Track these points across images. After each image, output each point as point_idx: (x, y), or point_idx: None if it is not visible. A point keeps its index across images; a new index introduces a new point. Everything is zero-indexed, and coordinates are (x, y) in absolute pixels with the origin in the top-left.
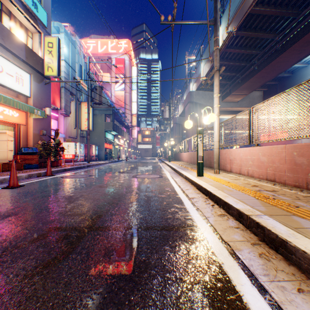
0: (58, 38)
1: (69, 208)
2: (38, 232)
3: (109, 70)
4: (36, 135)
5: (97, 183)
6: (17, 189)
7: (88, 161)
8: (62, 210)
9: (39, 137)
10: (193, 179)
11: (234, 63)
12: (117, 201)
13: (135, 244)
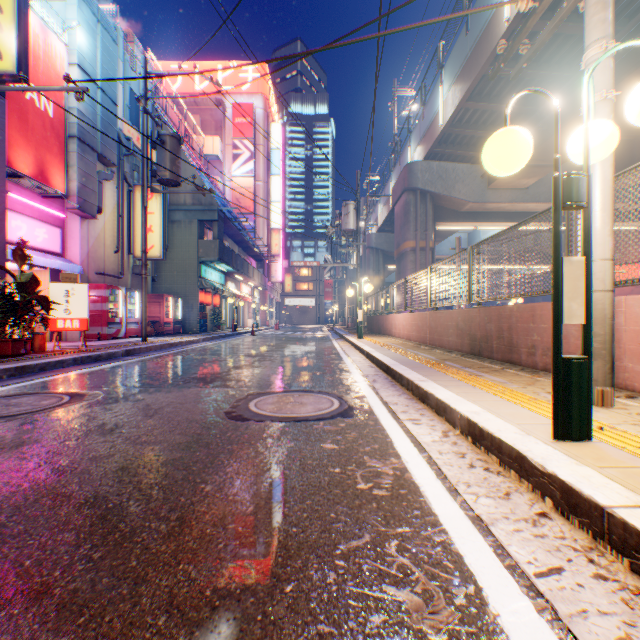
0: None
1: None
2: None
3: (219, 130)
4: None
5: None
6: None
7: (144, 337)
8: None
9: None
10: (591, 490)
11: (536, 71)
12: None
13: None
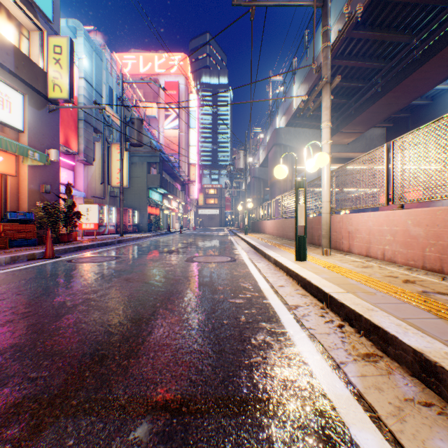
0: (70, 40)
1: (46, 333)
2: None
3: (155, 99)
4: (33, 192)
5: (123, 272)
6: None
7: (121, 234)
8: (28, 340)
9: (39, 196)
10: (290, 266)
11: (344, 83)
12: (150, 314)
13: None
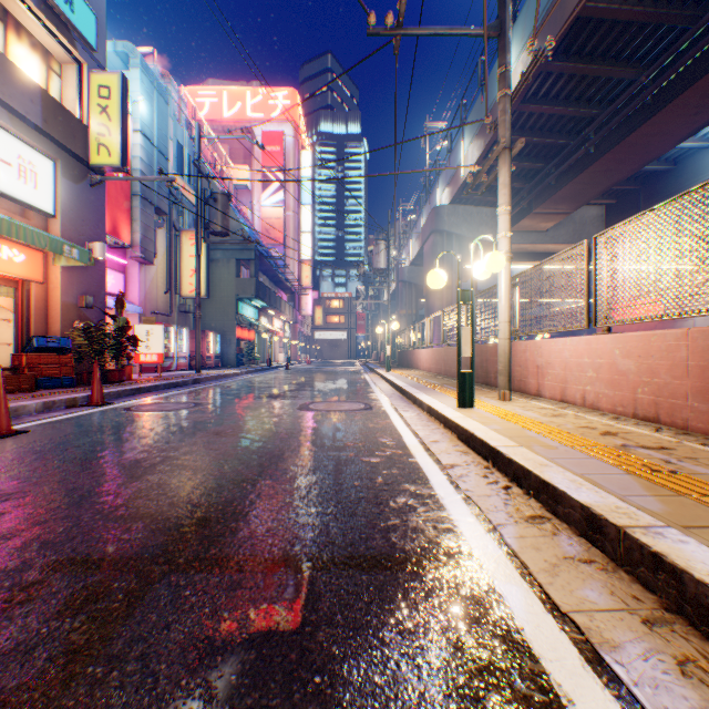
0: (123, 77)
1: (125, 495)
2: (17, 578)
3: (248, 159)
4: (68, 307)
5: (210, 424)
6: (5, 441)
7: (198, 369)
8: (105, 503)
9: (77, 313)
10: (449, 415)
11: (539, 138)
12: (256, 474)
13: (295, 624)
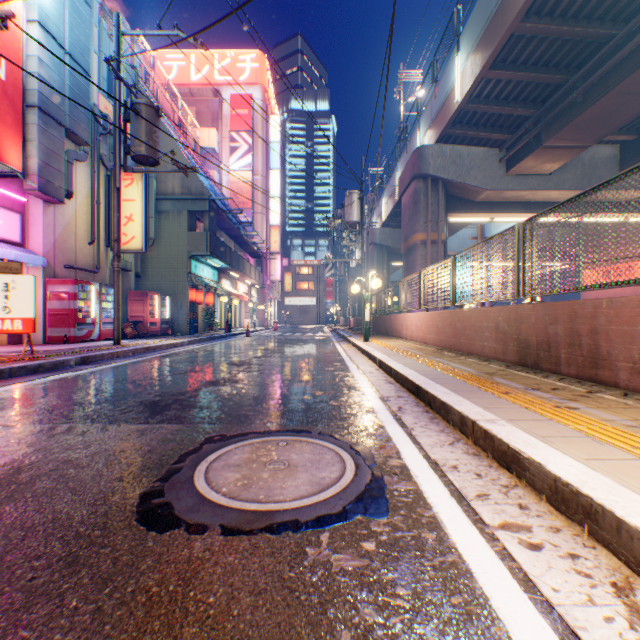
0: None
1: None
2: None
3: (215, 123)
4: None
5: None
6: None
7: (116, 340)
8: None
9: None
10: None
11: (574, 28)
12: None
13: None
